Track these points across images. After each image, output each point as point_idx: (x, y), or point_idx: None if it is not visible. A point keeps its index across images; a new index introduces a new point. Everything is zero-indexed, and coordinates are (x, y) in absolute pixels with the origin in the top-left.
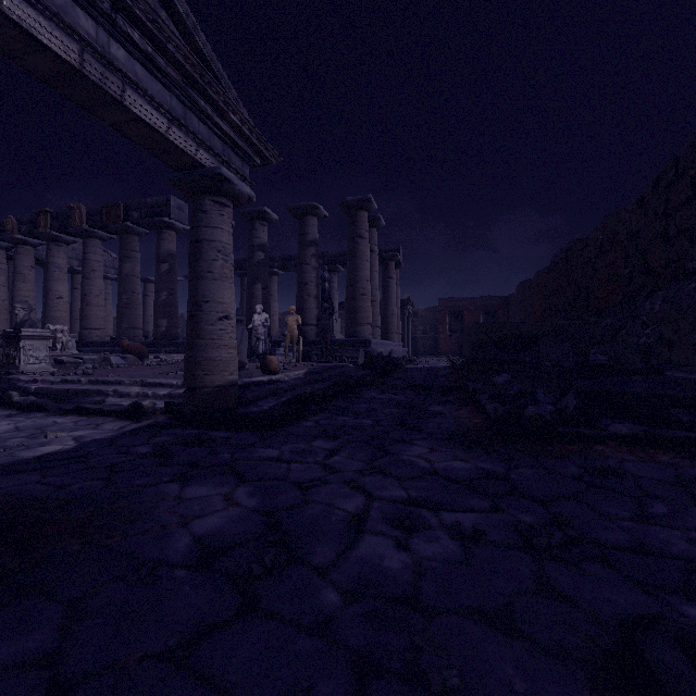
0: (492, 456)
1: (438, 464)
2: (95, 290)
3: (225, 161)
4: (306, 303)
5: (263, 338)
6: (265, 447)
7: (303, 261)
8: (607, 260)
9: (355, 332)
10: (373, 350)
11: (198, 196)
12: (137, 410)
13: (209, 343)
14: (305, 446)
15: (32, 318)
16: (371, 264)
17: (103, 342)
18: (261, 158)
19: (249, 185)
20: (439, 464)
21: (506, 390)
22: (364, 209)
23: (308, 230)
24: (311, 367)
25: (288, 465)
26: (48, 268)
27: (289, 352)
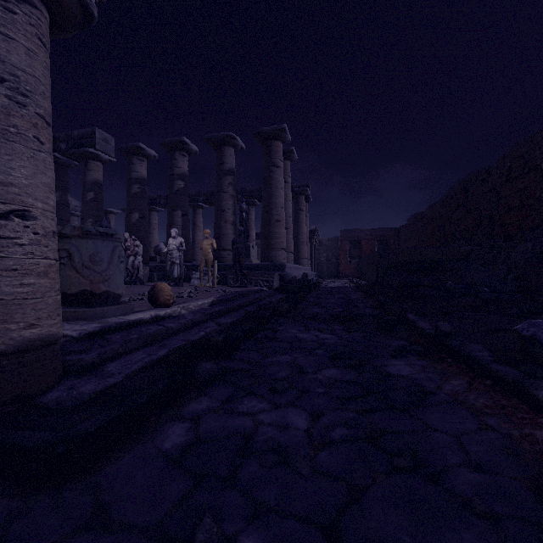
0: None
1: None
2: None
3: None
4: (223, 229)
5: (178, 262)
6: None
7: (221, 189)
8: (518, 185)
9: (270, 256)
10: (288, 274)
11: None
12: None
13: None
14: None
15: None
16: (285, 194)
17: None
18: None
19: None
20: None
21: None
22: (279, 139)
23: (225, 159)
24: (222, 292)
25: None
26: None
27: (206, 276)
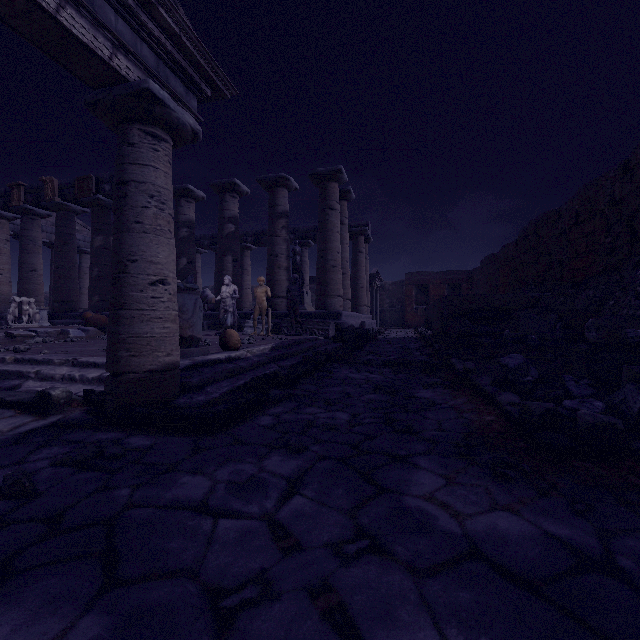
0: (552, 498)
1: (473, 524)
2: (67, 263)
3: (159, 80)
4: (276, 275)
5: (232, 310)
6: (193, 471)
7: (274, 233)
8: (584, 230)
9: (325, 304)
10: (344, 323)
11: (123, 124)
12: (44, 402)
13: (136, 314)
14: (252, 468)
15: (6, 290)
16: (341, 237)
17: (75, 314)
18: (211, 88)
19: (196, 120)
20: (475, 524)
21: (521, 376)
22: (335, 180)
23: (278, 201)
24: (279, 340)
25: (213, 526)
26: (22, 241)
27: (259, 325)
